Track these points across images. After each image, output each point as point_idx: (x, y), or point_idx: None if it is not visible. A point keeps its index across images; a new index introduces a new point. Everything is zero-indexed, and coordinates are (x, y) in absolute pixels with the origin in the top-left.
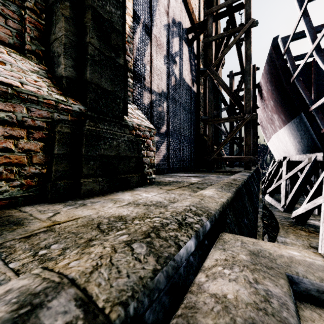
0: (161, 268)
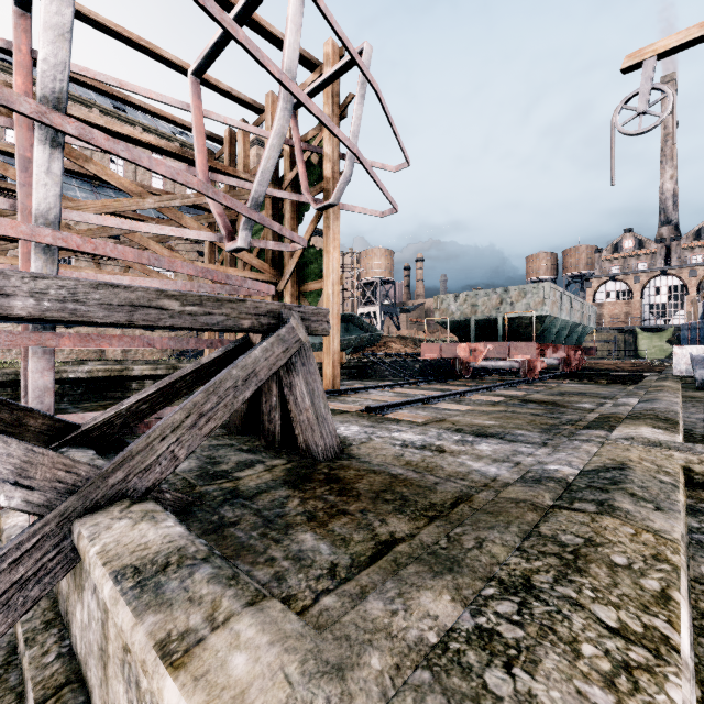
0: (532, 531)
